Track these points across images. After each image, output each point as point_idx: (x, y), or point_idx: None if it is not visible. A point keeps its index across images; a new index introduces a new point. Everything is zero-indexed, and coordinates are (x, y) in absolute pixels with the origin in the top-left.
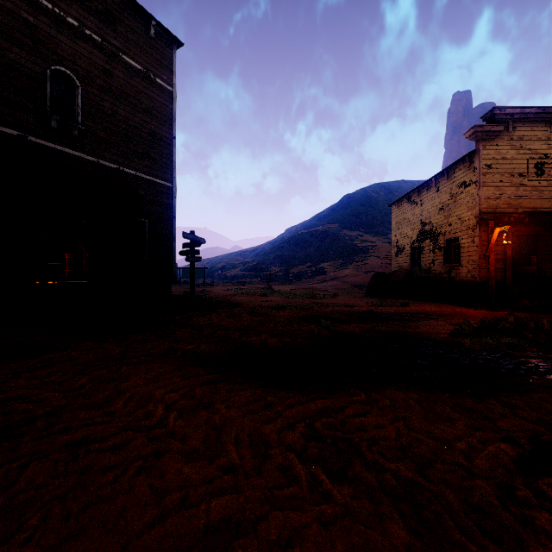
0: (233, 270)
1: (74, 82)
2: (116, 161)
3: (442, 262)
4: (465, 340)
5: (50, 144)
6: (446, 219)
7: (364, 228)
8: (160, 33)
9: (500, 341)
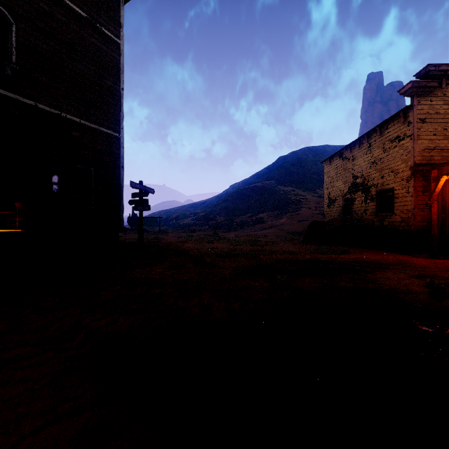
0: (185, 219)
1: (7, 18)
2: (57, 107)
3: (374, 212)
4: None
5: None
6: (378, 172)
7: (296, 185)
8: None
9: None
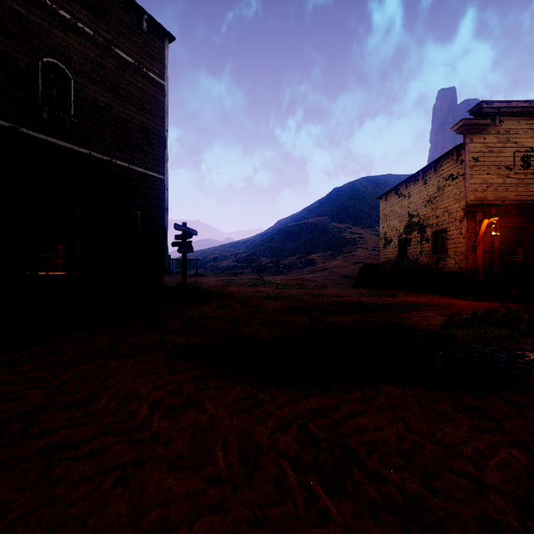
0: (225, 261)
1: (66, 74)
2: (108, 153)
3: (429, 253)
4: (458, 332)
5: (42, 136)
6: (433, 211)
7: (352, 221)
8: (153, 27)
9: (494, 333)
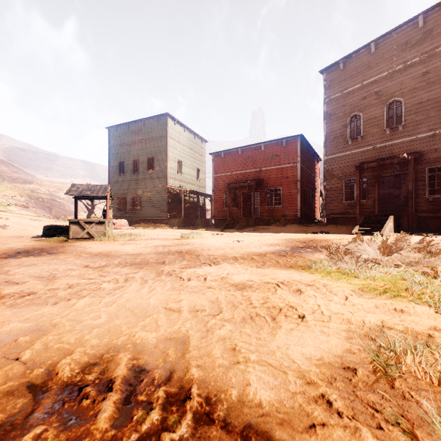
0: None
1: (400, 100)
2: (432, 129)
3: None
4: None
5: (386, 143)
6: None
7: None
8: None
9: None
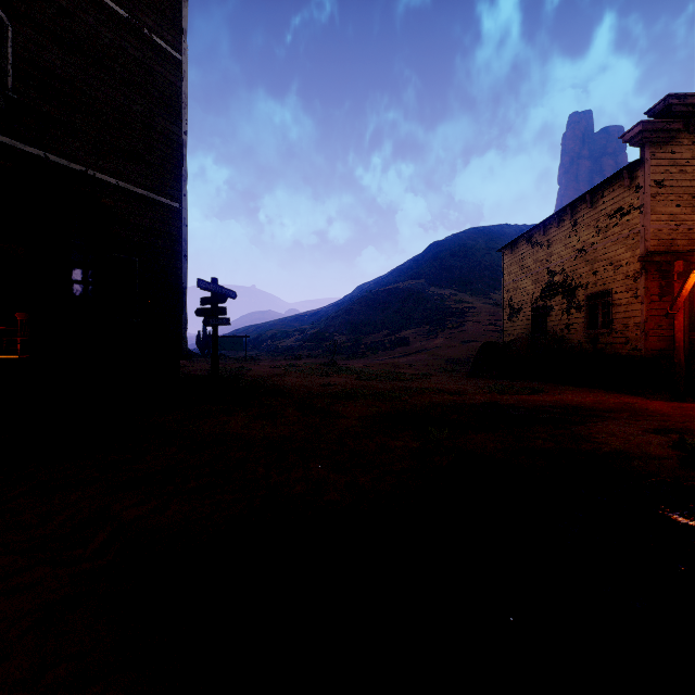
0: (286, 340)
1: None
2: (80, 160)
3: (581, 327)
4: None
5: None
6: (589, 265)
7: (458, 286)
8: None
9: None
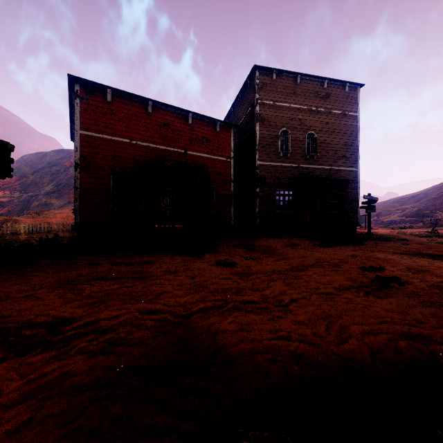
0: (389, 216)
1: (314, 135)
2: (329, 165)
3: None
4: None
5: (306, 166)
6: None
7: None
8: (350, 86)
9: None
